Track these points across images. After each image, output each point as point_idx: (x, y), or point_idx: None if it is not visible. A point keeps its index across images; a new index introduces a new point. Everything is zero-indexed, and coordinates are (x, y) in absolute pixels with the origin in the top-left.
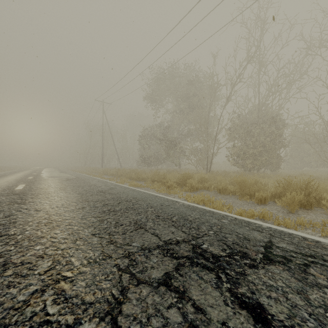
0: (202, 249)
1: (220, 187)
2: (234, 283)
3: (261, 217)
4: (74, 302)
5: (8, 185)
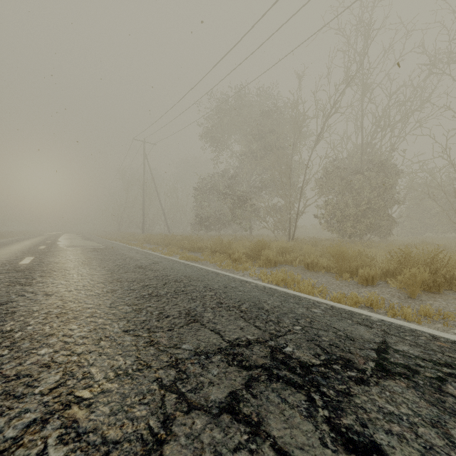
0: (285, 354)
1: (308, 261)
2: (334, 408)
3: (368, 305)
4: (90, 441)
5: (11, 257)
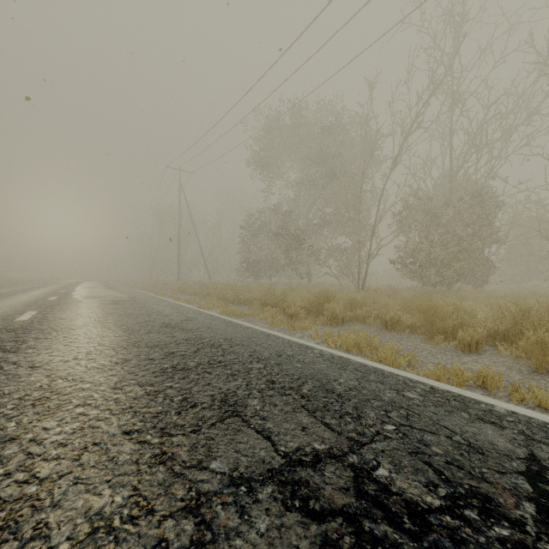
0: (379, 484)
1: (386, 318)
2: None
3: (480, 383)
4: None
5: (8, 312)
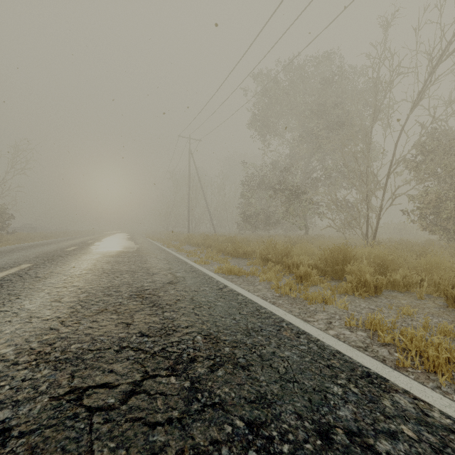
0: None
1: None
2: None
3: None
4: None
5: (7, 264)
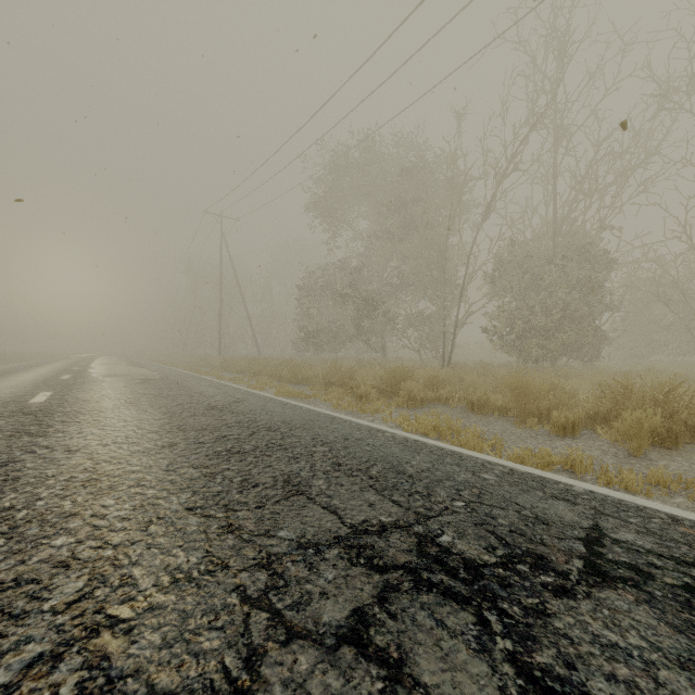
0: (441, 547)
1: (472, 399)
2: (522, 637)
3: (567, 467)
4: (129, 691)
5: (17, 393)
